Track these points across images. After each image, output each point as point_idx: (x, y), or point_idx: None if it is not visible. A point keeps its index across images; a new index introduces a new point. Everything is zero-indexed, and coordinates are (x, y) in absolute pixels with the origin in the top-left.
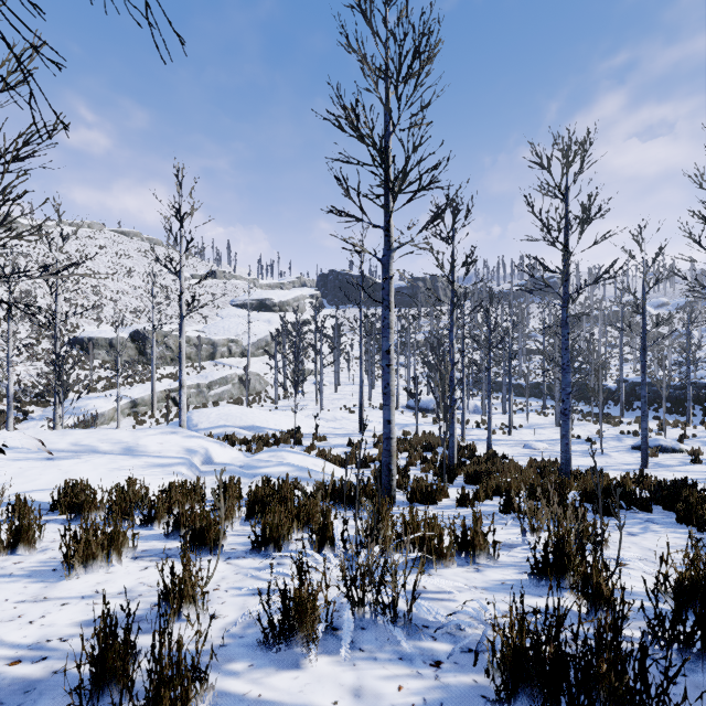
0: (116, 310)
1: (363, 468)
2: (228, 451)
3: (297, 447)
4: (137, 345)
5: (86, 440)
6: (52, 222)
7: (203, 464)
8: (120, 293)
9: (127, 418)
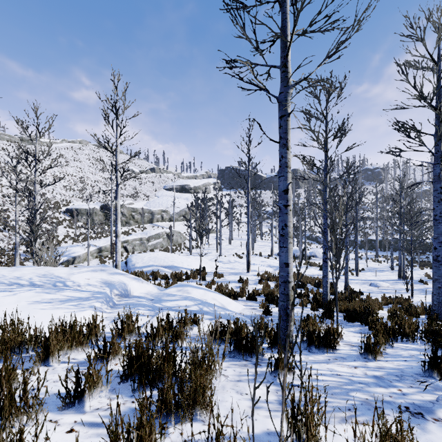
0: (93, 192)
1: (252, 300)
2: (145, 286)
3: (202, 282)
4: (104, 213)
5: (29, 275)
6: (58, 140)
7: (120, 297)
8: (96, 182)
9: (95, 259)
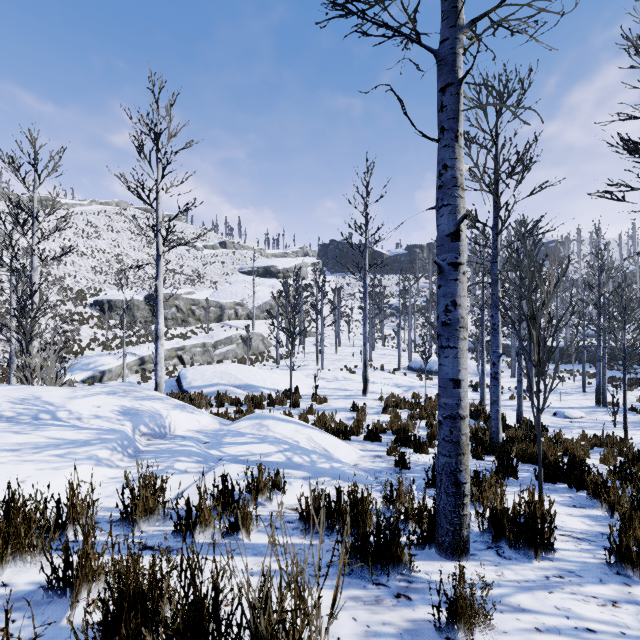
0: (136, 276)
1: (373, 441)
2: (196, 418)
3: (293, 410)
4: (151, 307)
5: None
6: (86, 201)
7: (151, 438)
8: (140, 262)
9: (135, 375)
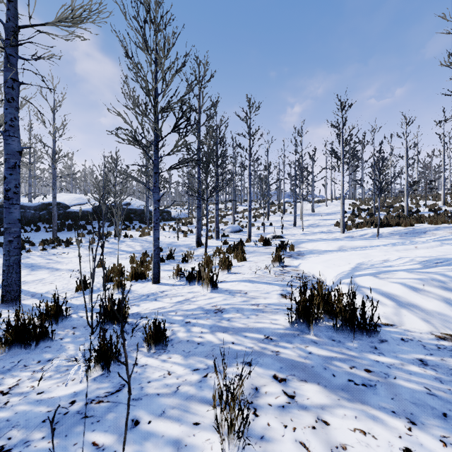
0: None
1: None
2: None
3: None
4: None
5: None
6: None
7: None
8: None
9: None
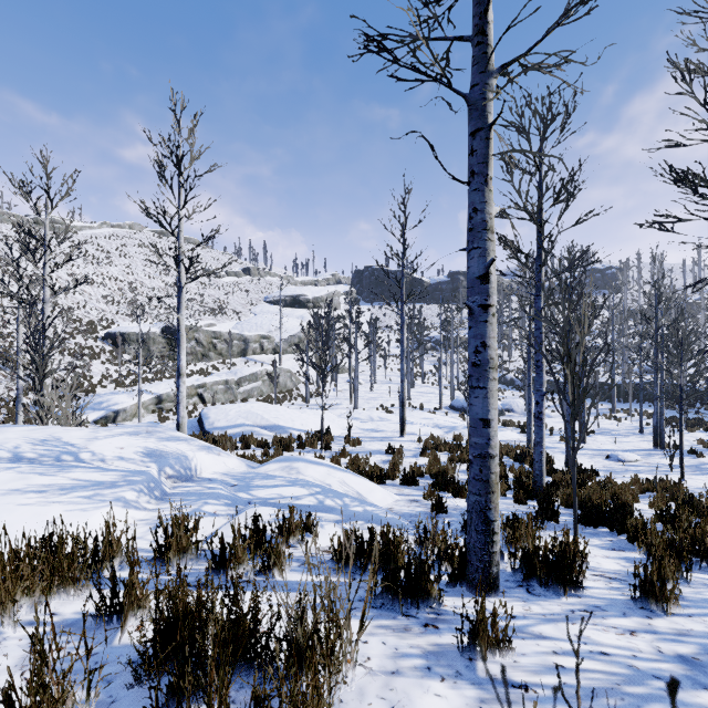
0: (151, 307)
1: (410, 485)
2: (223, 460)
3: (324, 452)
4: (168, 341)
5: (15, 441)
6: (96, 223)
7: (177, 481)
8: (156, 291)
9: (151, 415)
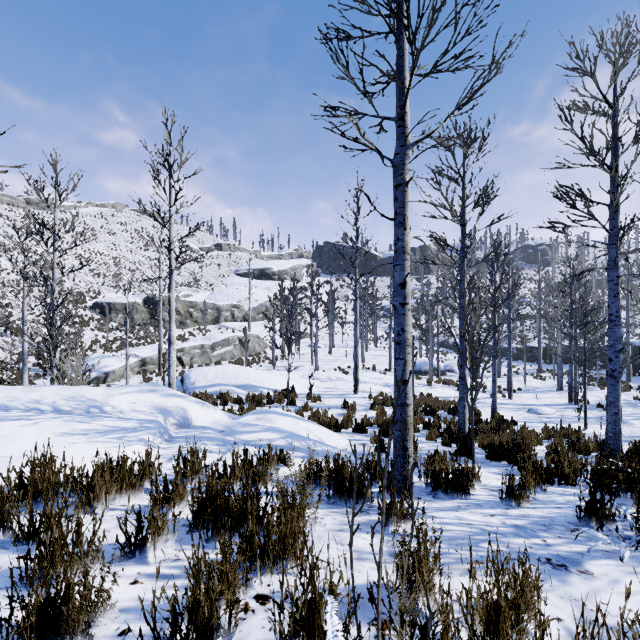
0: (133, 279)
1: (360, 433)
2: (211, 412)
3: (290, 407)
4: (149, 310)
5: (51, 398)
6: (82, 203)
7: (178, 428)
8: (137, 264)
9: (136, 376)
